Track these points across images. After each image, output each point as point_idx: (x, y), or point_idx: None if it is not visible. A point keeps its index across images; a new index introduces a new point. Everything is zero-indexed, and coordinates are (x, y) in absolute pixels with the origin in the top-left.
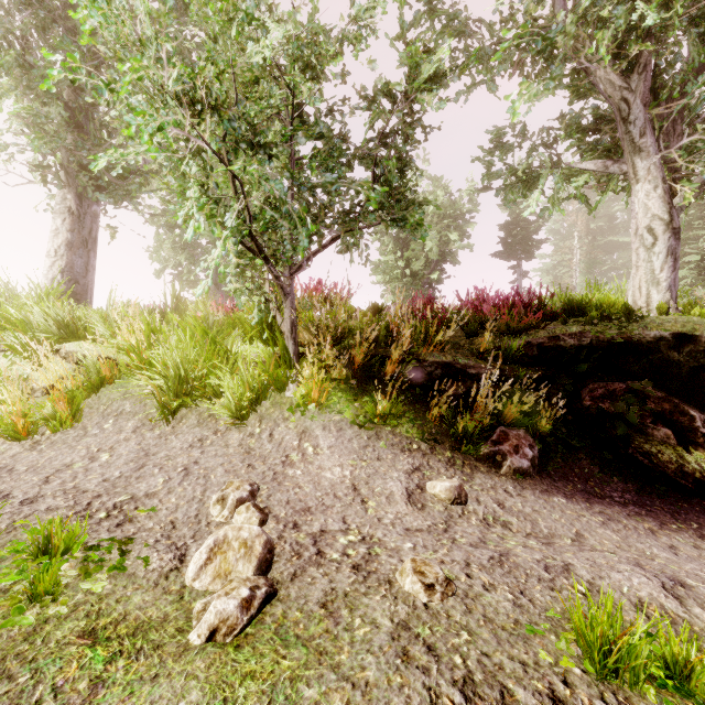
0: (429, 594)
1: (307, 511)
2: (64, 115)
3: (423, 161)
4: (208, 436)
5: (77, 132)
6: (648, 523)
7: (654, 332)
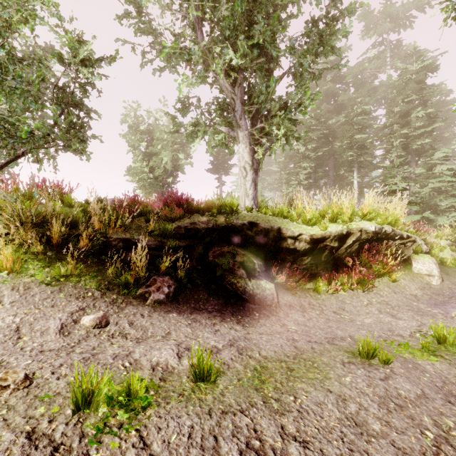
0: (2, 392)
1: None
2: None
3: (163, 104)
4: None
5: None
6: (216, 320)
7: (241, 221)
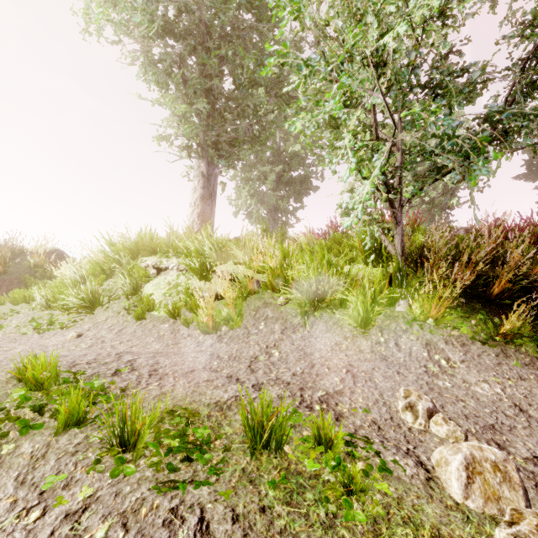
0: None
1: (494, 429)
2: (207, 108)
3: None
4: (341, 341)
5: (206, 120)
6: None
7: None
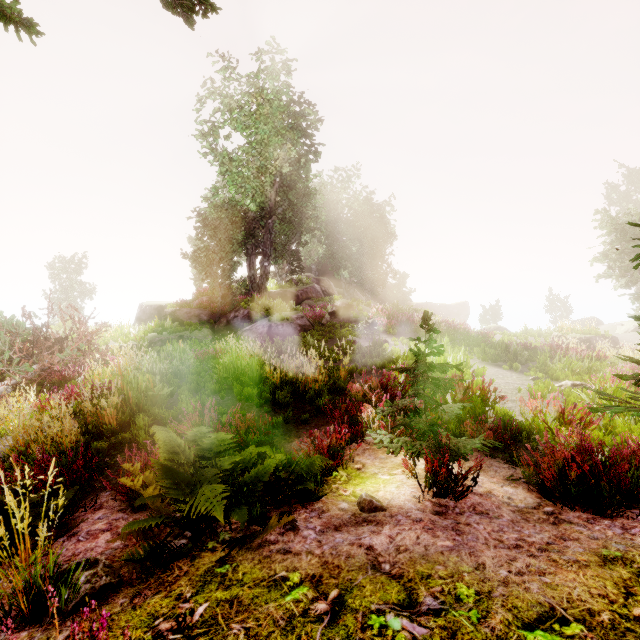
0: None
1: None
2: None
3: None
4: None
5: None
6: None
7: None
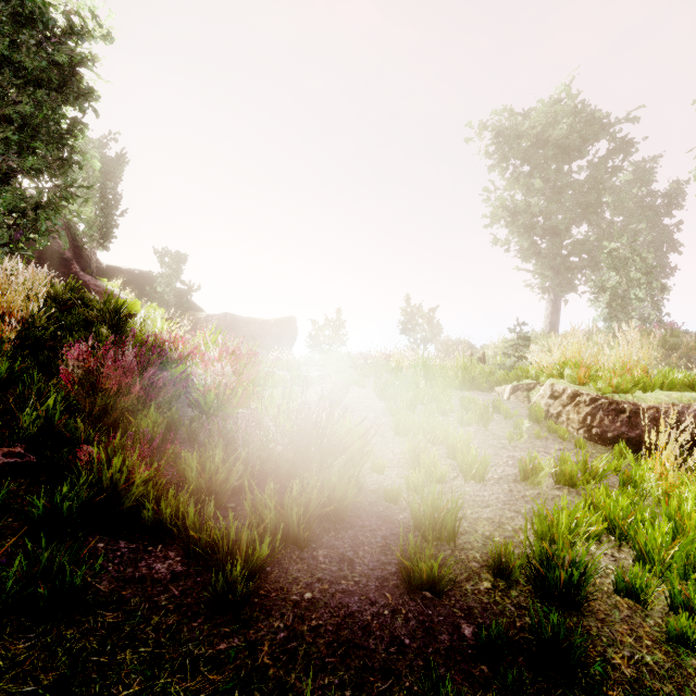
0: None
1: None
2: (552, 275)
3: None
4: None
5: (554, 271)
6: None
7: None
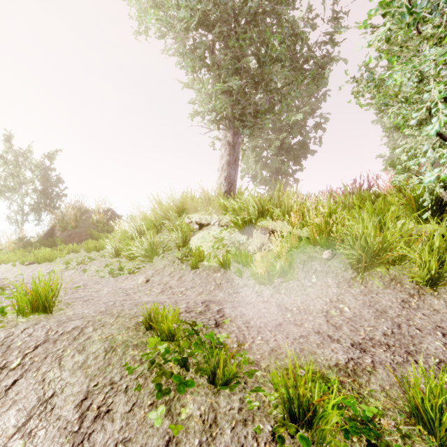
0: None
1: None
2: (238, 84)
3: None
4: (408, 299)
5: (231, 96)
6: None
7: None
